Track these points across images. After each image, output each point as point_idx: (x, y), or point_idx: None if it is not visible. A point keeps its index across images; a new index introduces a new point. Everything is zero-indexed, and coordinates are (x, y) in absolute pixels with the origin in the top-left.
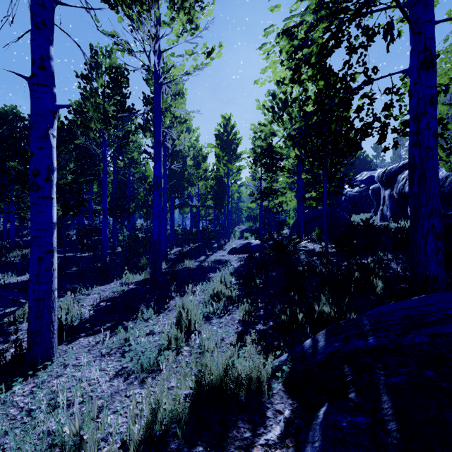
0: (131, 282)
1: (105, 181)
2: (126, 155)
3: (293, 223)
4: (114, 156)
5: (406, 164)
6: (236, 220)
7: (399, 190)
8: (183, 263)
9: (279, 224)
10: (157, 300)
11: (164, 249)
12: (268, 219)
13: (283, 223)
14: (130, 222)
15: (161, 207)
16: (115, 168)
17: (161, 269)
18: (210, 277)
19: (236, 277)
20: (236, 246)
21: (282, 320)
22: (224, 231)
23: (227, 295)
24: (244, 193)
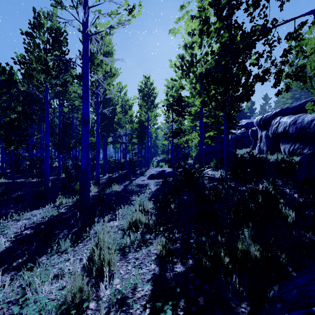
0: (63, 206)
1: (47, 121)
2: (69, 102)
3: (195, 155)
4: (59, 103)
5: (278, 112)
6: (154, 153)
7: (273, 131)
8: (111, 188)
9: (185, 156)
10: (79, 227)
11: (97, 176)
12: (176, 152)
13: (188, 155)
14: (73, 155)
15: (89, 141)
16: (60, 112)
17: (88, 195)
18: (132, 201)
19: (153, 200)
20: (154, 173)
21: (204, 263)
22: (145, 161)
23: (144, 223)
24: (160, 134)
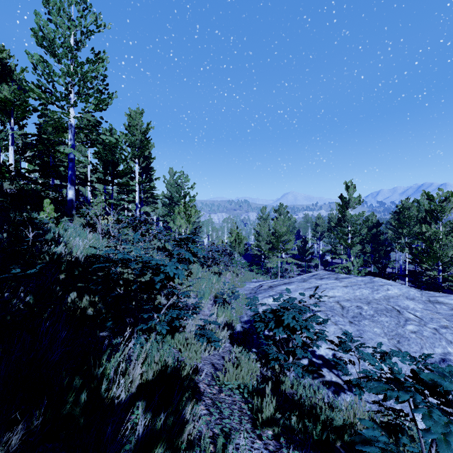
0: None
1: None
2: None
3: None
4: None
5: None
6: None
7: None
8: None
9: None
10: None
11: None
12: None
13: None
14: None
15: None
16: None
17: None
18: None
19: None
20: None
21: None
22: None
23: None
24: None
